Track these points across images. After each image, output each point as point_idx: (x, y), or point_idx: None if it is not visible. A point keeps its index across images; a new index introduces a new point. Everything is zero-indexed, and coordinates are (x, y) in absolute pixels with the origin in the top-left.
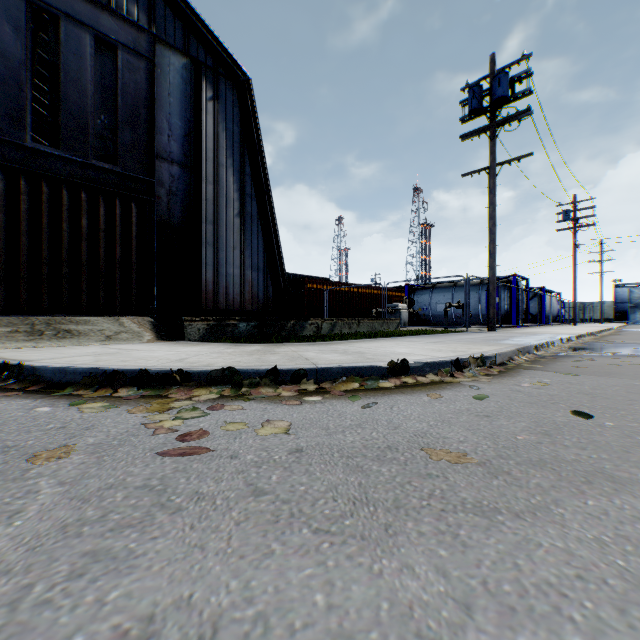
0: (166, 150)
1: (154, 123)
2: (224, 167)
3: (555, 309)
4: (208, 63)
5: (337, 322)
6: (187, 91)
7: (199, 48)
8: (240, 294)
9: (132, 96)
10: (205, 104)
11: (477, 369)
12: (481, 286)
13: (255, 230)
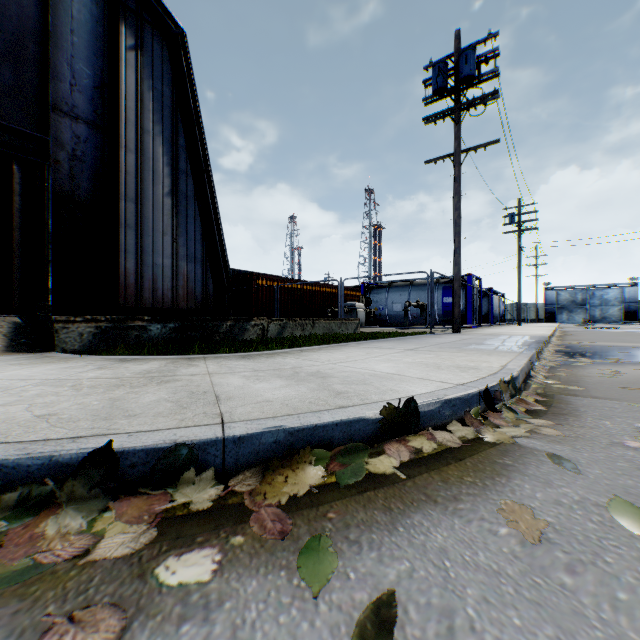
0: (68, 102)
1: (49, 64)
2: (151, 134)
3: (501, 309)
4: (129, 3)
5: (287, 323)
6: (99, 32)
7: None
8: (172, 289)
9: (14, 22)
10: (124, 53)
11: (512, 402)
12: (437, 285)
13: (191, 214)
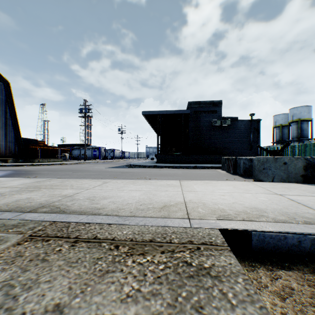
0: None
1: None
2: None
3: (120, 155)
4: None
5: (44, 159)
6: None
7: None
8: (5, 150)
9: None
10: None
11: (63, 164)
12: (92, 149)
13: (11, 130)
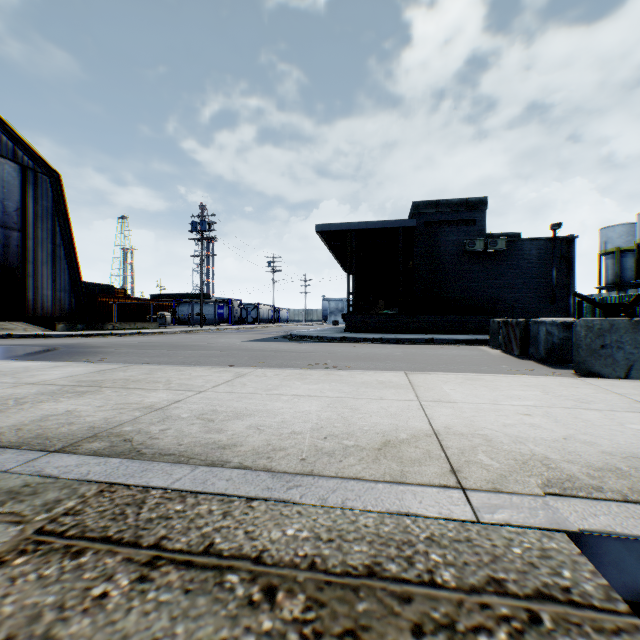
0: (3, 221)
1: None
2: (42, 229)
3: (270, 315)
4: (31, 166)
5: (124, 324)
6: (17, 184)
7: (25, 157)
8: (53, 307)
9: None
10: (29, 191)
11: (160, 334)
12: (216, 303)
13: (64, 267)
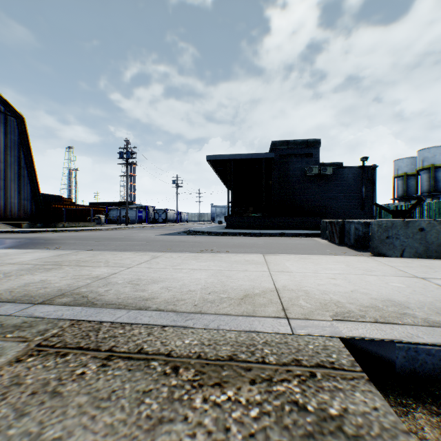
0: None
1: None
2: (11, 155)
3: (175, 217)
4: (2, 110)
5: (71, 223)
6: None
7: None
8: (19, 211)
9: None
10: (1, 128)
11: (97, 230)
12: (137, 209)
13: (27, 182)
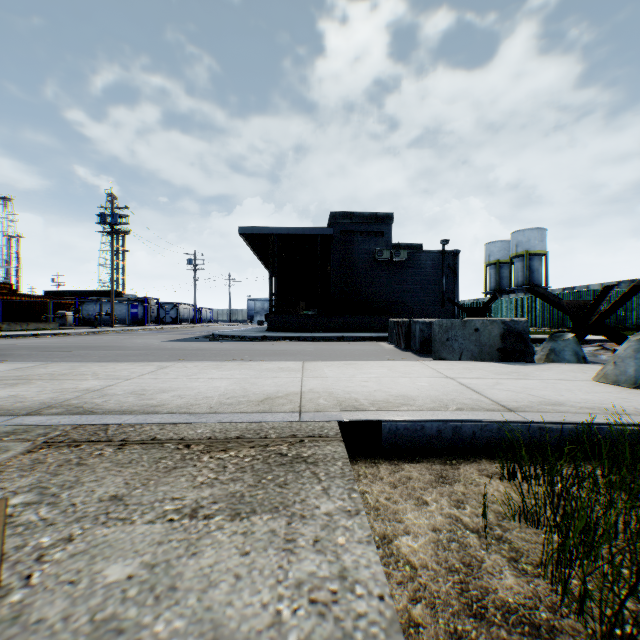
0: None
1: None
2: None
3: (191, 315)
4: None
5: (14, 324)
6: None
7: None
8: None
9: None
10: None
11: (63, 335)
12: (129, 302)
13: None
